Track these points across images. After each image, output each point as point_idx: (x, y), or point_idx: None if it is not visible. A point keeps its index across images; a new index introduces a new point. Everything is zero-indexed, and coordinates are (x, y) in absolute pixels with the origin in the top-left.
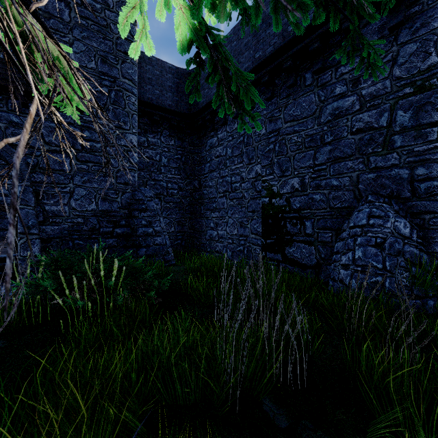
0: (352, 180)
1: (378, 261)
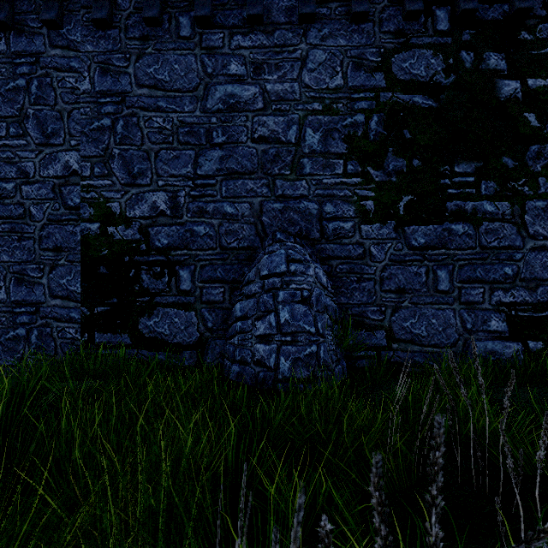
0: (253, 208)
1: (310, 323)
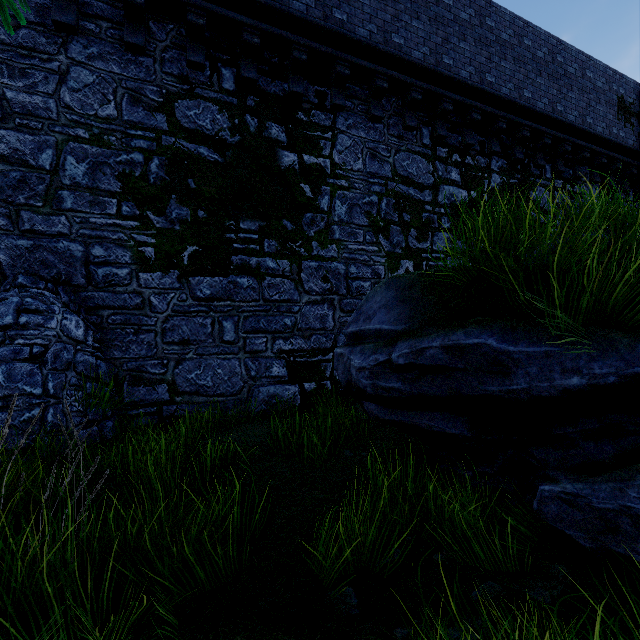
0: None
1: (35, 383)
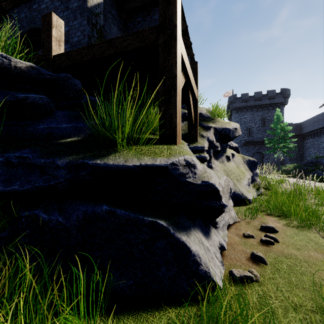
0: None
1: None
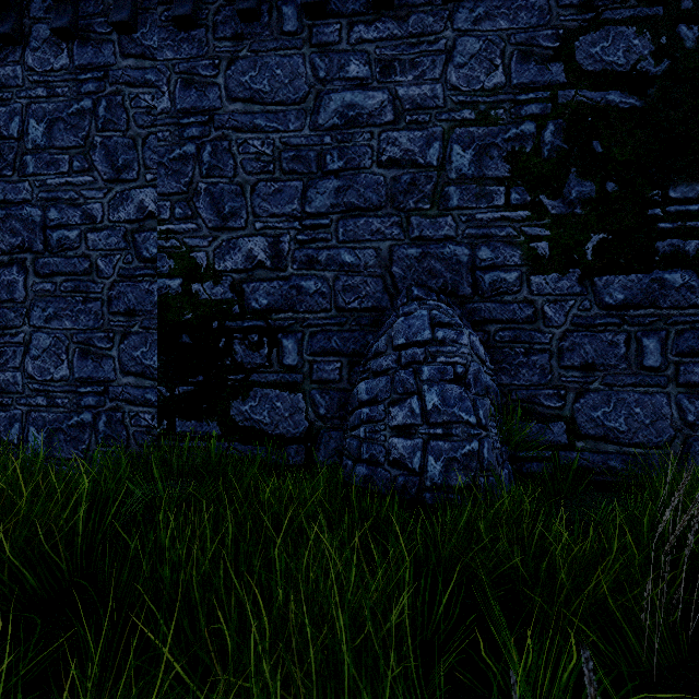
0: (380, 256)
1: (467, 409)
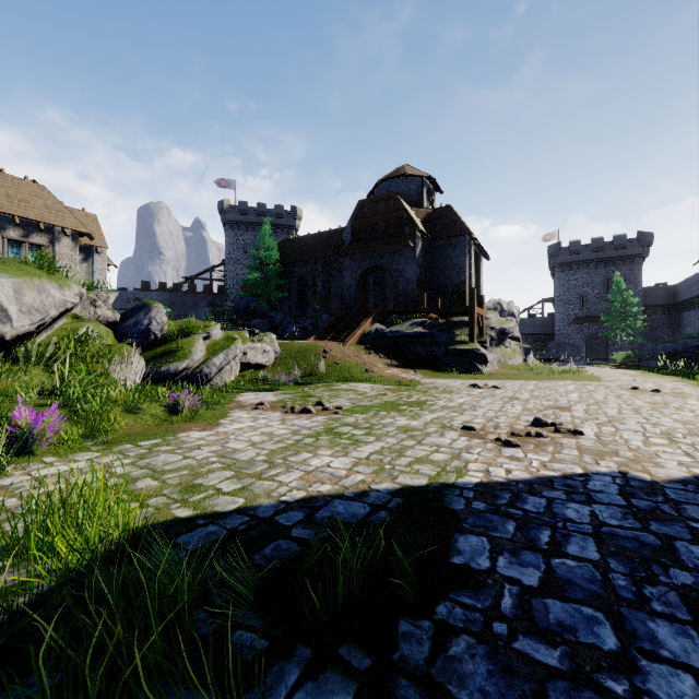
0: None
1: None
